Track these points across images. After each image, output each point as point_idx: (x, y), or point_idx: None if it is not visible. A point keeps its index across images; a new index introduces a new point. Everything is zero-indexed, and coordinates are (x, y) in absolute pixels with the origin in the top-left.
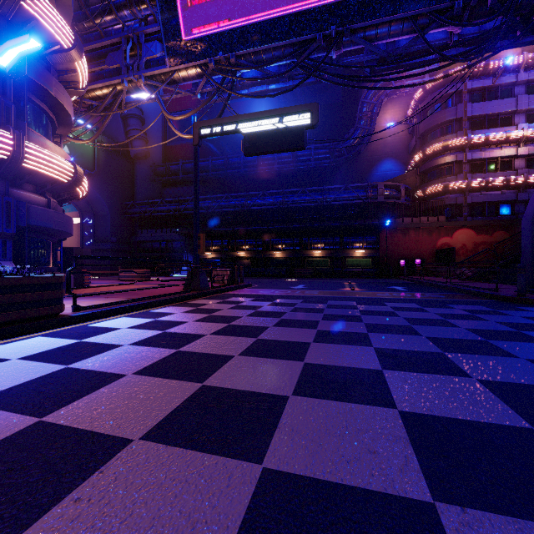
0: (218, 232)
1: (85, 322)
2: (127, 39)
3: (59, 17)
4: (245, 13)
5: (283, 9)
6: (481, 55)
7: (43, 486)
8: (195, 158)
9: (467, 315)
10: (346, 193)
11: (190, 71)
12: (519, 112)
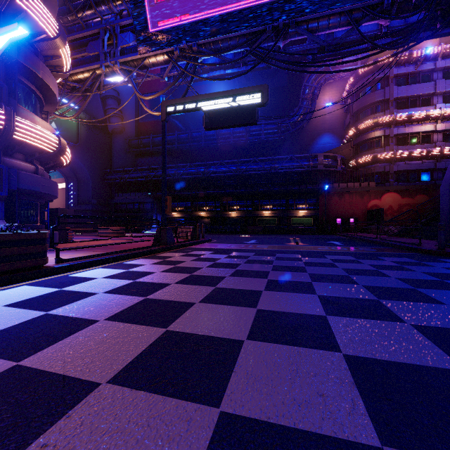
0: (182, 195)
1: (66, 272)
2: (104, 30)
3: (45, 10)
4: (206, 8)
5: (238, 4)
6: (406, 44)
7: (13, 431)
8: (163, 131)
9: (396, 266)
10: (291, 163)
11: (159, 57)
12: (437, 94)
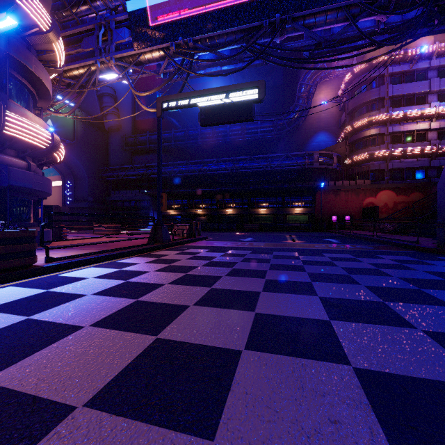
0: (179, 193)
1: (56, 272)
2: (100, 26)
3: (37, 3)
4: (202, 3)
5: None
6: (405, 39)
7: None
8: (158, 128)
9: (397, 265)
10: (287, 161)
11: (154, 53)
12: (432, 92)
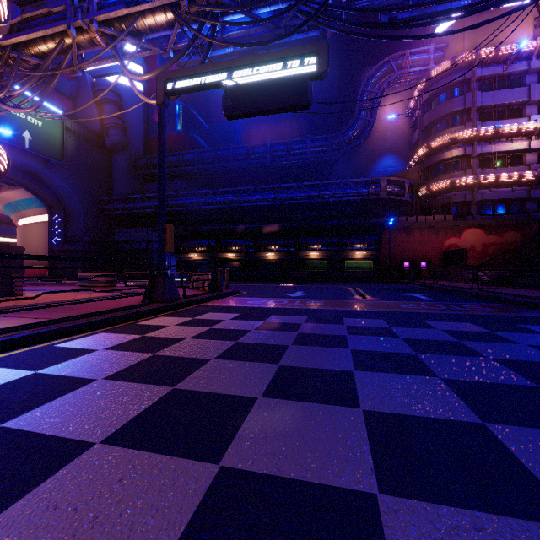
0: (204, 231)
1: None
2: None
3: None
4: None
5: None
6: None
7: None
8: (159, 121)
9: None
10: (346, 189)
11: (158, 16)
12: (531, 102)
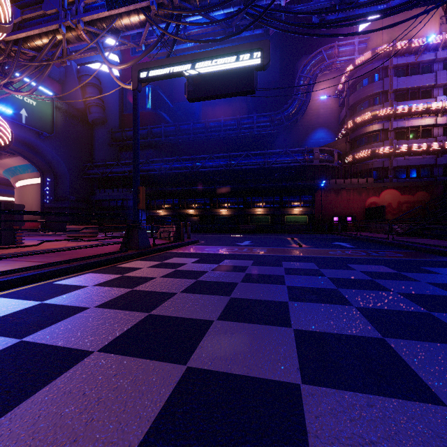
0: (169, 191)
1: None
2: None
3: None
4: None
5: None
6: None
7: None
8: (134, 103)
9: None
10: (286, 157)
11: (132, 17)
12: (437, 86)
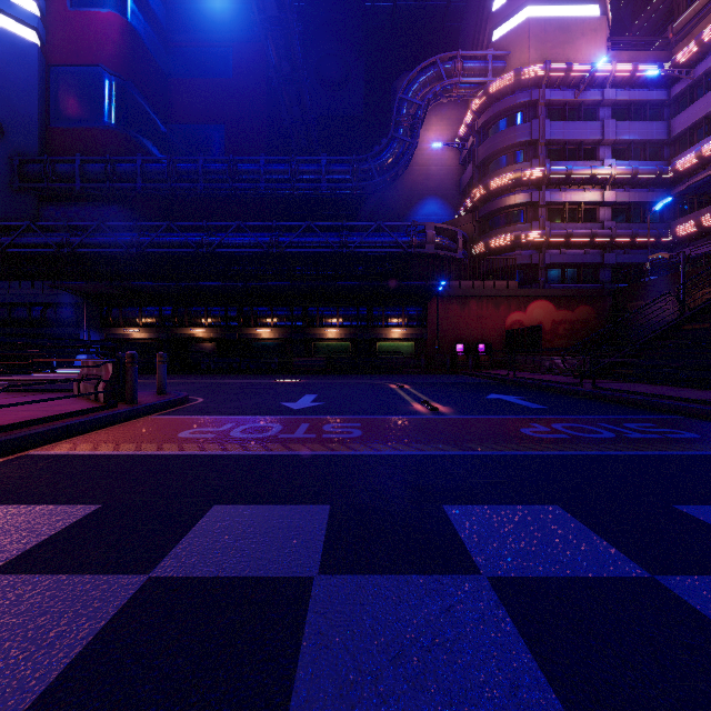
0: (150, 290)
1: None
2: None
3: None
4: None
5: None
6: None
7: None
8: None
9: None
10: (379, 237)
11: None
12: (605, 143)
